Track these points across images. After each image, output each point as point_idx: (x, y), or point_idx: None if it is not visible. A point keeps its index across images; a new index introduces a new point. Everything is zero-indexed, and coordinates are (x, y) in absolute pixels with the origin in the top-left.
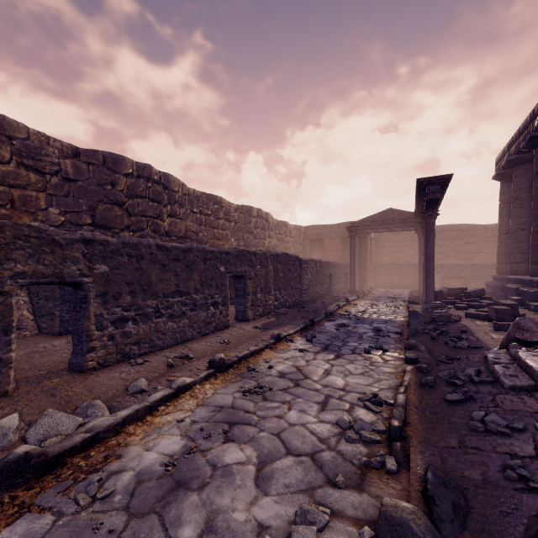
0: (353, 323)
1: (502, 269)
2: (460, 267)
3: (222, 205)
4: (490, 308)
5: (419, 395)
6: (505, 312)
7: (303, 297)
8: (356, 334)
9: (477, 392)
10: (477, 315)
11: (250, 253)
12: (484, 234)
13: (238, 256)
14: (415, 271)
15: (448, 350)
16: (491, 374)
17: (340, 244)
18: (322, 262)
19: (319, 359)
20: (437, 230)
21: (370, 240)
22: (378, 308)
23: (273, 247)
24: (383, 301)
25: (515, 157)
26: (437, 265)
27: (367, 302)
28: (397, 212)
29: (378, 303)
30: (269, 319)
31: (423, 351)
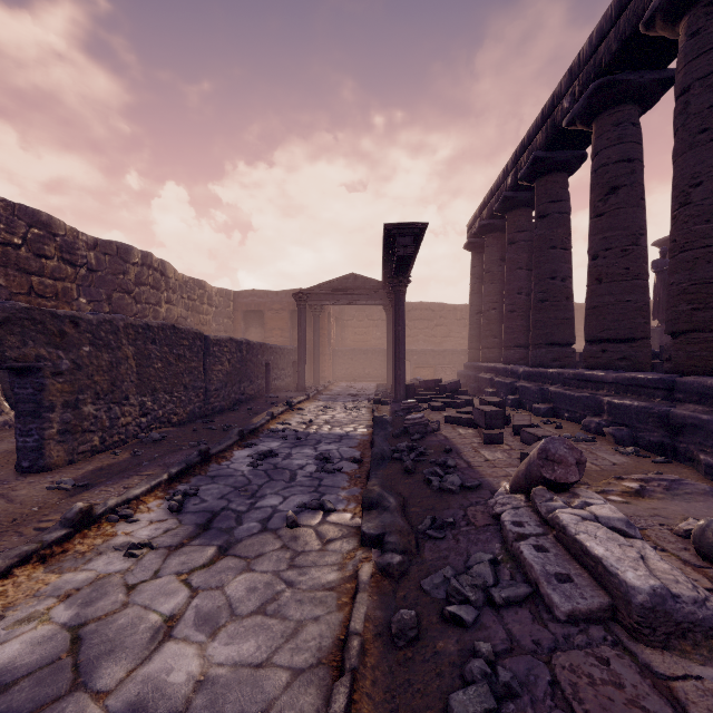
0: (287, 446)
1: (473, 355)
2: (431, 354)
3: (53, 231)
4: (477, 411)
5: (386, 697)
6: (496, 415)
7: (213, 402)
8: (284, 474)
9: (510, 648)
10: (458, 419)
11: (56, 317)
12: (454, 316)
13: (10, 322)
14: (383, 358)
15: (432, 497)
16: (517, 567)
17: (289, 320)
18: (252, 344)
19: (170, 572)
20: (407, 308)
21: (329, 317)
22: (334, 413)
23: (177, 319)
24: (342, 401)
25: (488, 222)
26: (407, 350)
27: (320, 404)
28: (361, 279)
29: (335, 404)
30: (114, 456)
31: (393, 511)
